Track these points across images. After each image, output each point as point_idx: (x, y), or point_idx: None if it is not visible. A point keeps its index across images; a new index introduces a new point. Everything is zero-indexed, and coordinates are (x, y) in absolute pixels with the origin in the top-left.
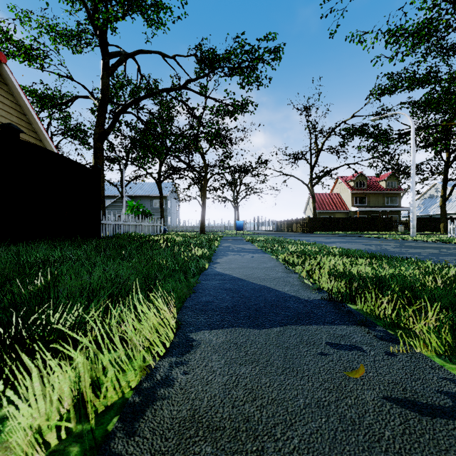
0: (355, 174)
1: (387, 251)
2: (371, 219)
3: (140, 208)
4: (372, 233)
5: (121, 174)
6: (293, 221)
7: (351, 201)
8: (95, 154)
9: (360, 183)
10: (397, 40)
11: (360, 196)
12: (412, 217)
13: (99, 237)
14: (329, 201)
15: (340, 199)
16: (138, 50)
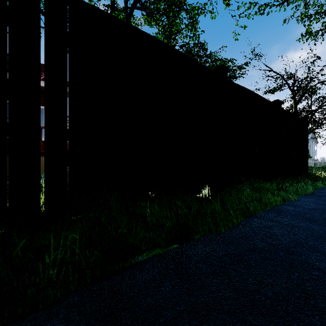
0: None
1: None
2: None
3: None
4: None
5: None
6: None
7: None
8: None
9: None
10: None
11: None
12: None
13: None
14: None
15: None
16: (309, 88)
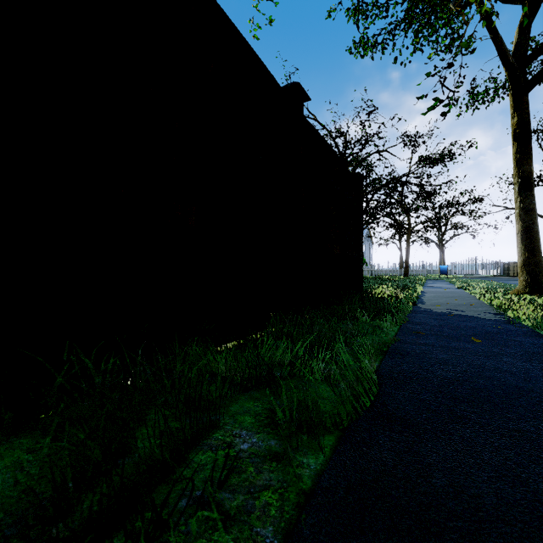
0: None
1: None
2: None
3: None
4: None
5: None
6: None
7: None
8: None
9: None
10: None
11: None
12: None
13: None
14: None
15: None
16: (364, 158)
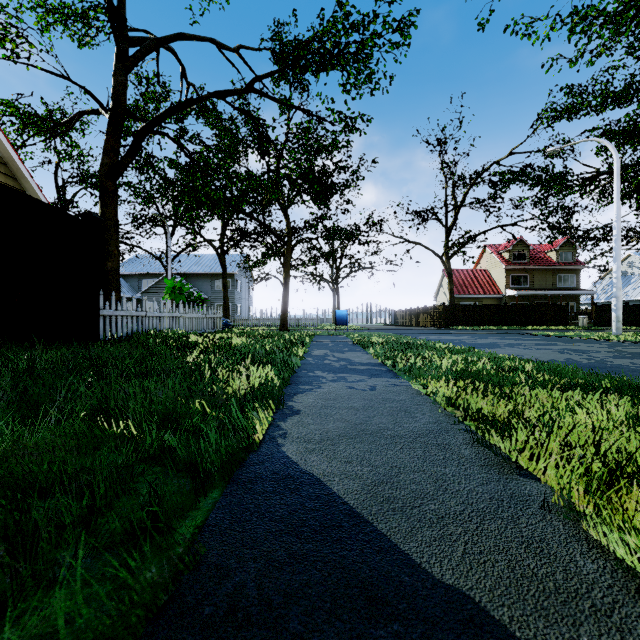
0: (511, 242)
1: (613, 365)
2: (537, 308)
3: (183, 290)
4: (541, 328)
5: (167, 241)
6: (419, 311)
7: (506, 282)
8: (102, 200)
9: (518, 254)
10: (586, 30)
11: (518, 273)
12: (615, 304)
13: (95, 339)
14: (473, 281)
15: (489, 277)
16: (177, 33)
